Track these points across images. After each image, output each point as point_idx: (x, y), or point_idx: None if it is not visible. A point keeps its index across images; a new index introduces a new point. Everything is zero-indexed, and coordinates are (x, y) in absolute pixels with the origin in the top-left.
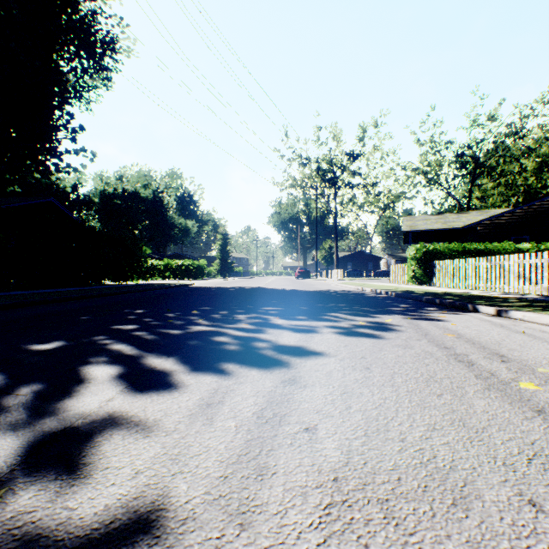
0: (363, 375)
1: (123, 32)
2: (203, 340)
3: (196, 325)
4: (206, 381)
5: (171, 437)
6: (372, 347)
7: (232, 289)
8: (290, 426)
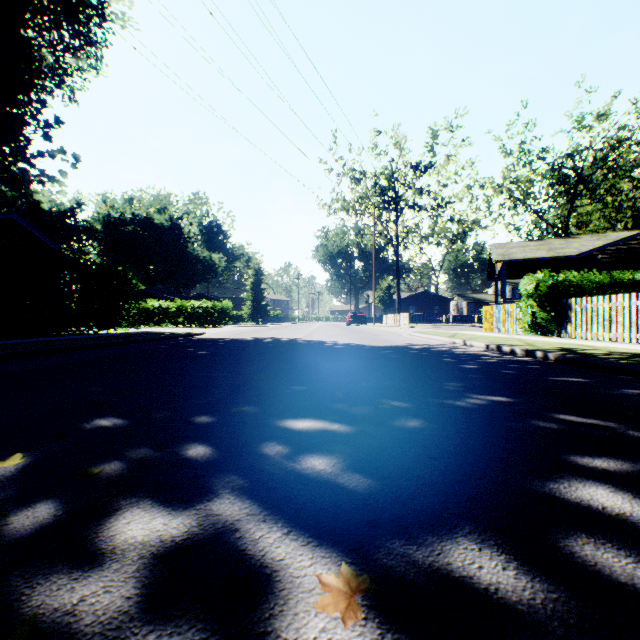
0: None
1: None
2: None
3: None
4: None
5: None
6: None
7: (252, 343)
8: None
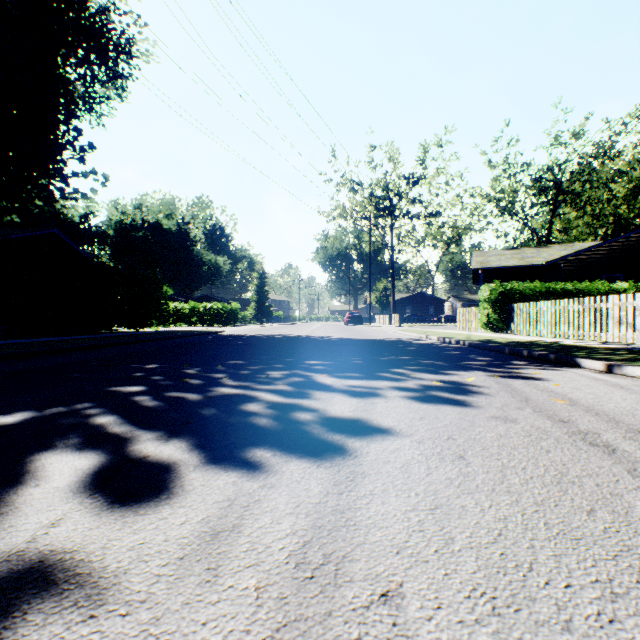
0: (458, 470)
1: (141, 32)
2: (224, 410)
3: (218, 386)
4: (218, 482)
5: (134, 619)
6: (459, 421)
7: (270, 337)
8: (354, 589)
